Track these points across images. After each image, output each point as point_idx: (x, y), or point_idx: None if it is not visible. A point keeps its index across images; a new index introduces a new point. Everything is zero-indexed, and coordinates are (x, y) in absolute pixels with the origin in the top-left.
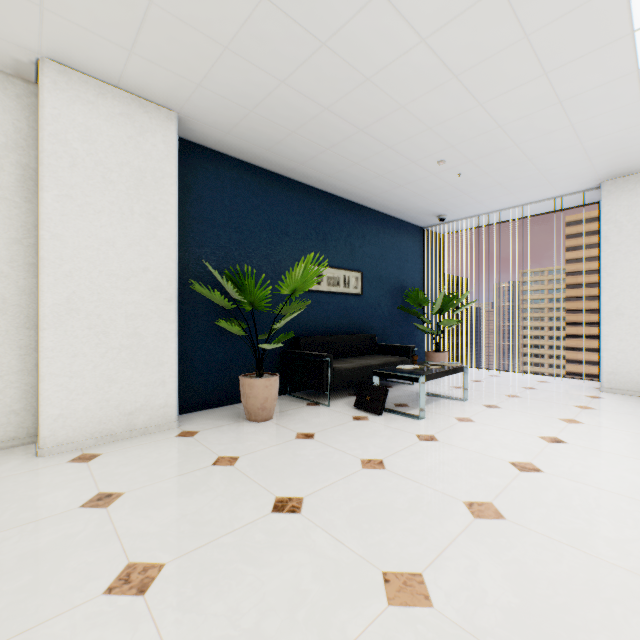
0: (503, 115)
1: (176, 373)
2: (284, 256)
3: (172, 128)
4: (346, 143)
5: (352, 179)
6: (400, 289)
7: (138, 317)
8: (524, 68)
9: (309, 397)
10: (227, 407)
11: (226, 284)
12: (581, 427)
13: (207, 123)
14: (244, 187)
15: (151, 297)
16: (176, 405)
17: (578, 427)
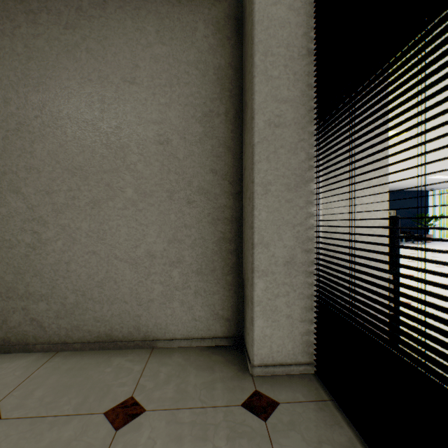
0: (422, 182)
1: None
2: None
3: None
4: None
5: (389, 188)
6: (414, 214)
7: None
8: (418, 181)
9: None
10: None
11: None
12: (444, 247)
13: None
14: None
15: None
16: None
17: (443, 246)
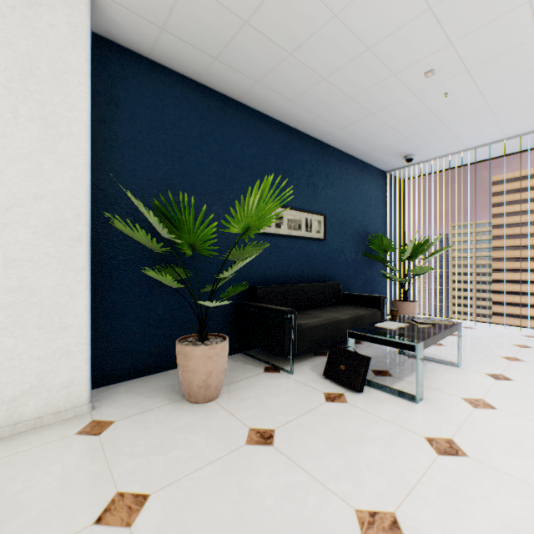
0: None
1: (87, 339)
2: (239, 194)
3: (81, 7)
4: (314, 42)
5: (317, 105)
6: (363, 235)
7: (26, 263)
8: None
9: (267, 357)
10: (167, 373)
11: (148, 216)
12: None
13: (133, 8)
14: (190, 109)
15: (47, 235)
16: (87, 382)
17: None
